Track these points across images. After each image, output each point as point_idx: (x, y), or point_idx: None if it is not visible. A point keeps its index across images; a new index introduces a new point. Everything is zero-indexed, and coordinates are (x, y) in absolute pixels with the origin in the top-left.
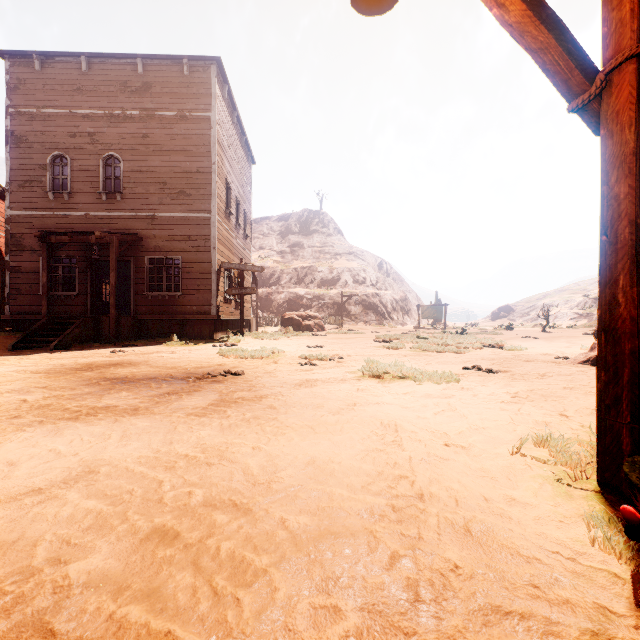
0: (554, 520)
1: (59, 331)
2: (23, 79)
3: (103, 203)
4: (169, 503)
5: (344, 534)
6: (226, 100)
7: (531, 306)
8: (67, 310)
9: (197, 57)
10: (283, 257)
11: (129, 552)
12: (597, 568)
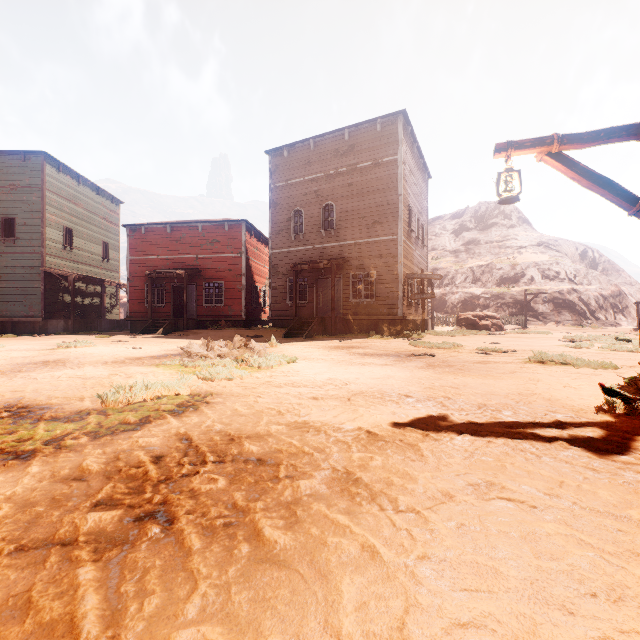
0: (596, 403)
1: (302, 327)
2: (278, 165)
3: (323, 238)
4: (427, 384)
5: (495, 394)
6: (408, 138)
7: None
8: (302, 313)
9: (387, 115)
10: (457, 256)
11: (421, 389)
12: (595, 407)
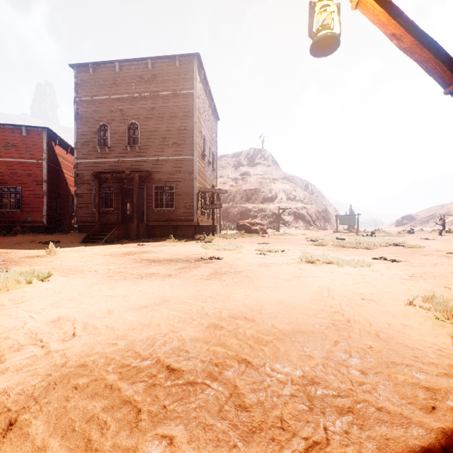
0: (431, 335)
1: (105, 232)
2: (83, 80)
3: (128, 153)
4: (211, 315)
5: (307, 332)
6: (202, 80)
7: (430, 215)
8: (108, 219)
9: (185, 55)
10: (236, 182)
11: (202, 331)
12: None
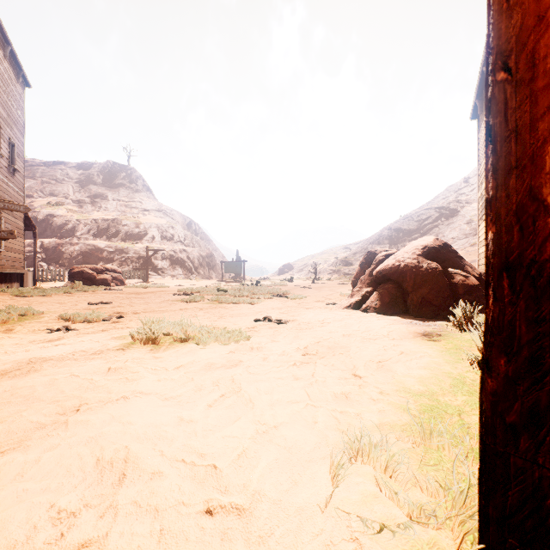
0: None
1: None
2: None
3: None
4: None
5: None
6: None
7: (304, 264)
8: None
9: None
10: (81, 207)
11: None
12: None
